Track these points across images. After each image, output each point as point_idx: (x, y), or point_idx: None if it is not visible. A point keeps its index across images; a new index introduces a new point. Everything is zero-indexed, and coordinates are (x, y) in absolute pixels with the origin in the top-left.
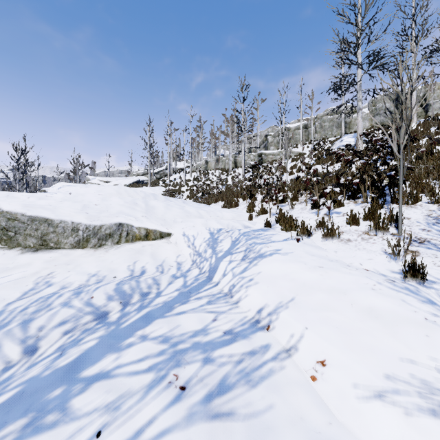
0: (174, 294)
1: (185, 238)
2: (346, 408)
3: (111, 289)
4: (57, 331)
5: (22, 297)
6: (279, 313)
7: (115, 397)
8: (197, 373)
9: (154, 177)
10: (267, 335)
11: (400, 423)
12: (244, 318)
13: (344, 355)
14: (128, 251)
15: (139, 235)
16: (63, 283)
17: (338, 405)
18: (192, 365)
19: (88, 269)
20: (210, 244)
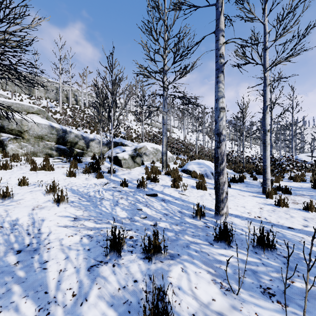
0: None
1: None
2: None
3: None
4: None
5: None
6: None
7: None
8: None
9: None
10: None
11: None
12: None
13: None
14: None
15: None
16: None
17: None
18: None
19: None
20: None
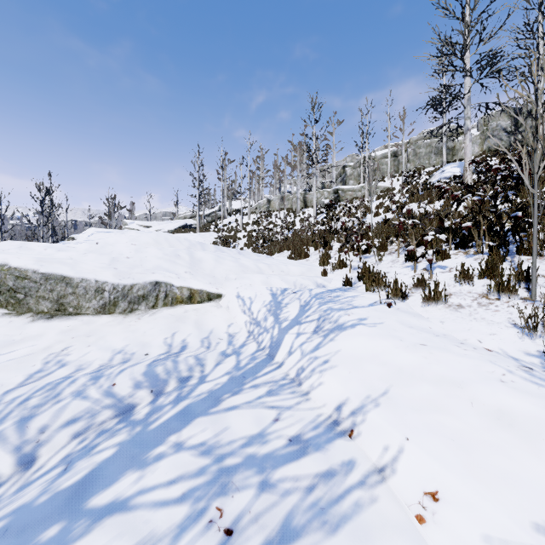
0: (222, 380)
1: (239, 301)
2: None
3: (139, 372)
4: (64, 432)
5: (25, 382)
6: (366, 413)
7: (131, 544)
8: (250, 507)
9: (204, 221)
10: (350, 444)
11: None
12: (317, 417)
13: (466, 486)
14: (166, 318)
15: (180, 297)
16: (80, 363)
17: None
18: (243, 493)
19: (113, 342)
20: (272, 309)
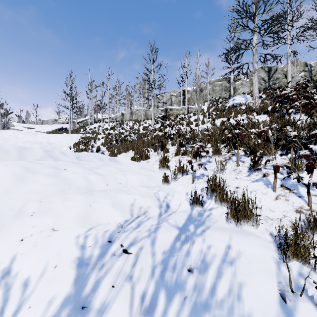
0: None
1: None
2: None
3: None
4: None
5: None
6: None
7: None
8: None
9: (78, 125)
10: None
11: None
12: None
13: None
14: None
15: None
16: None
17: None
18: None
19: None
20: None
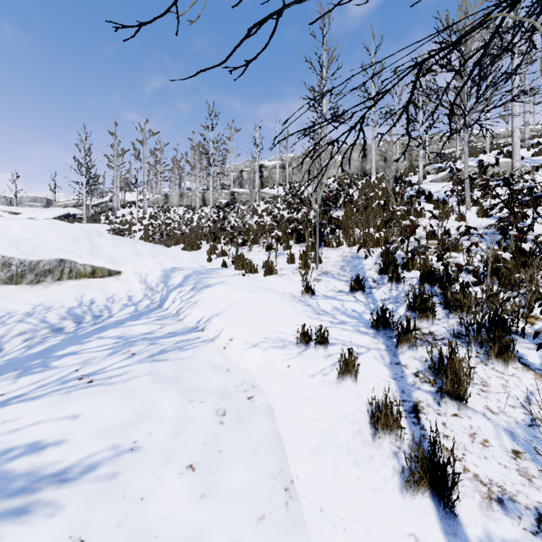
0: (125, 316)
1: (136, 276)
2: (237, 356)
3: (63, 311)
4: (17, 338)
5: None
6: (212, 320)
7: (84, 360)
8: (144, 348)
9: (92, 211)
10: (201, 333)
11: (261, 354)
12: (186, 327)
13: (243, 332)
14: (73, 286)
15: (84, 272)
16: (7, 310)
17: (234, 355)
18: (140, 346)
19: (30, 301)
20: (163, 279)
